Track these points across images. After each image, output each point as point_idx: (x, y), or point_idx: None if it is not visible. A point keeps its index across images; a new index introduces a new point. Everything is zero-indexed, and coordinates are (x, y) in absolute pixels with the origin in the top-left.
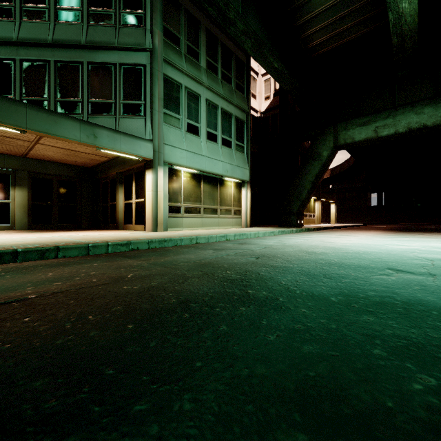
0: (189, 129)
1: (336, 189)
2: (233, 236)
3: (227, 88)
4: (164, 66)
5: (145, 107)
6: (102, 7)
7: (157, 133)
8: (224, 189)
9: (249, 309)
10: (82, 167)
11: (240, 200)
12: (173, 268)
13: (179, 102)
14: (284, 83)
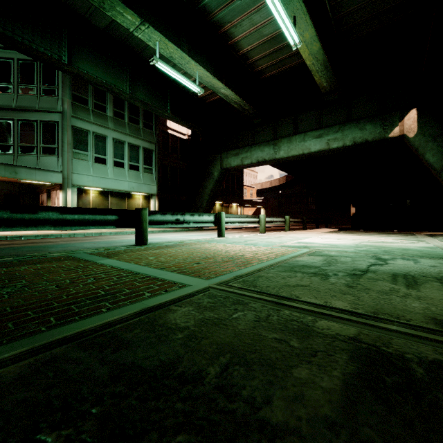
0: (96, 161)
1: (285, 194)
2: (109, 234)
3: (134, 128)
4: (74, 121)
5: (58, 149)
6: (28, 83)
7: (66, 166)
8: (132, 200)
9: (4, 247)
10: (24, 184)
11: (149, 208)
12: (14, 243)
13: (87, 143)
14: (180, 123)
